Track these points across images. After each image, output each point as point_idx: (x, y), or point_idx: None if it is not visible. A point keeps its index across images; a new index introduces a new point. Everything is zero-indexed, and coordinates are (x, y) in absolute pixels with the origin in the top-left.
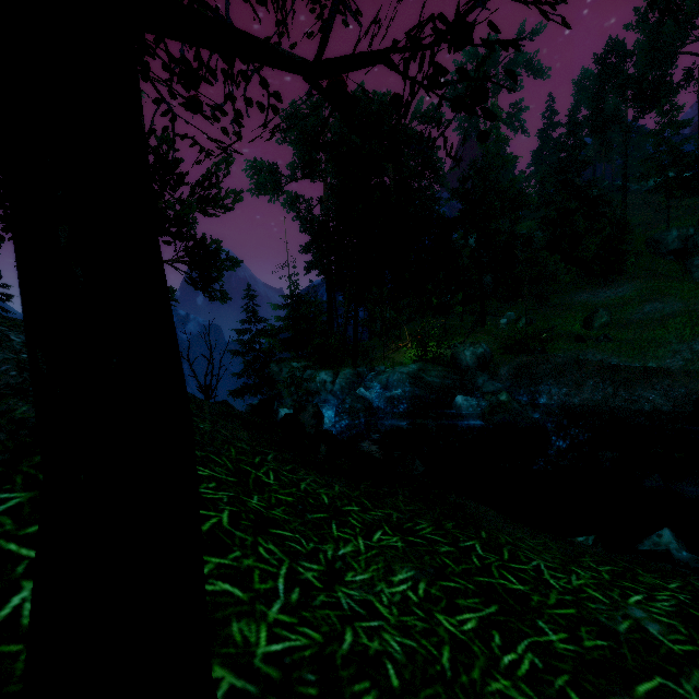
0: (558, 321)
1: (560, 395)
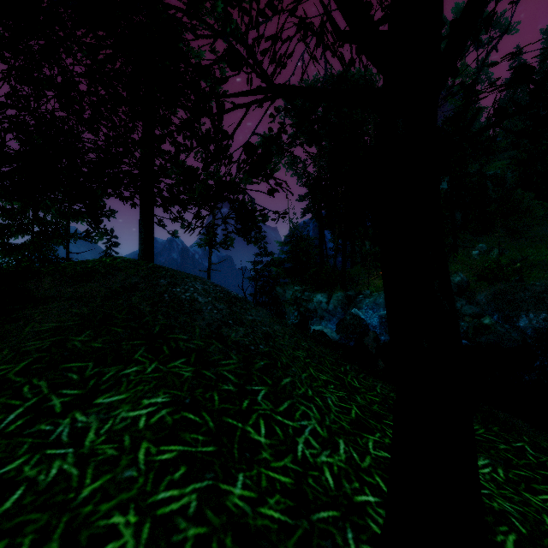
0: (531, 252)
1: (539, 320)
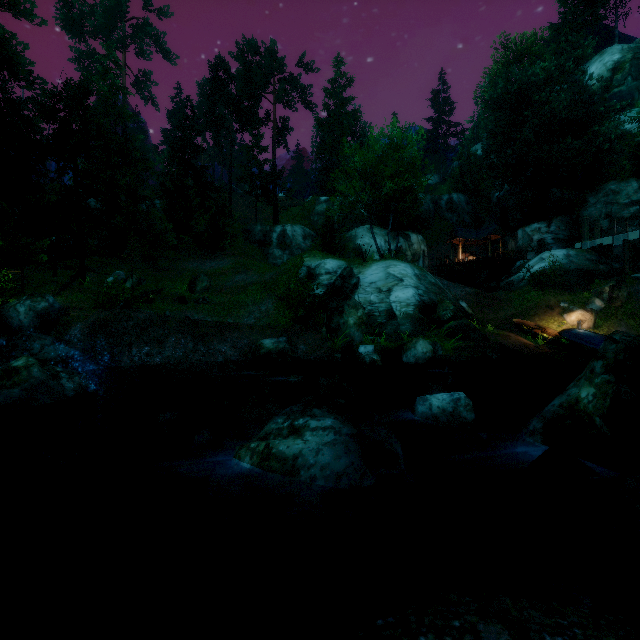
0: (168, 284)
1: (142, 355)
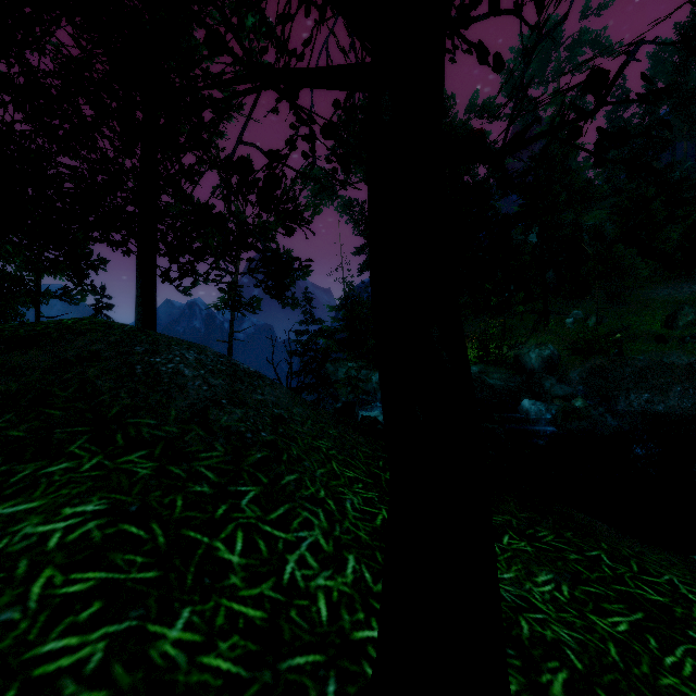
0: (634, 320)
1: (641, 402)
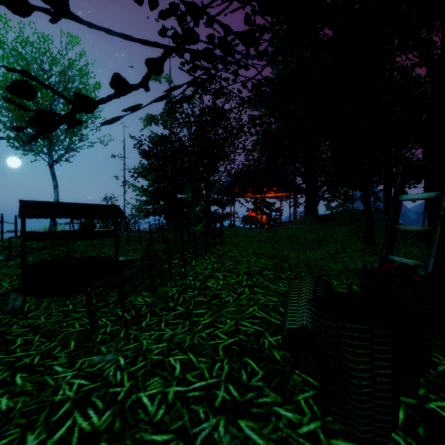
0: None
1: None
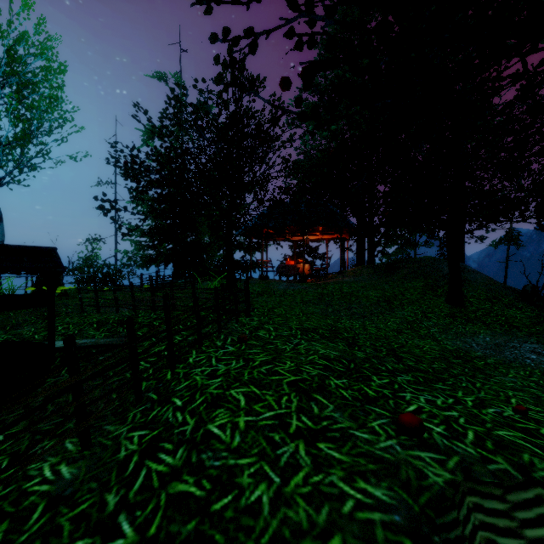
0: None
1: None
